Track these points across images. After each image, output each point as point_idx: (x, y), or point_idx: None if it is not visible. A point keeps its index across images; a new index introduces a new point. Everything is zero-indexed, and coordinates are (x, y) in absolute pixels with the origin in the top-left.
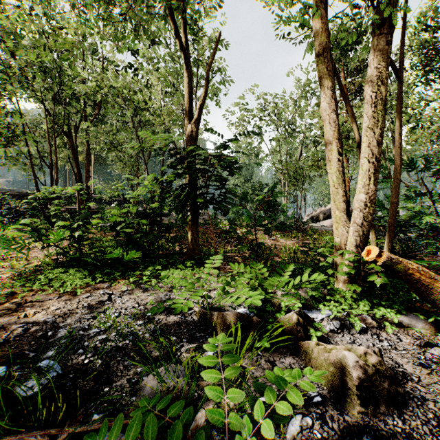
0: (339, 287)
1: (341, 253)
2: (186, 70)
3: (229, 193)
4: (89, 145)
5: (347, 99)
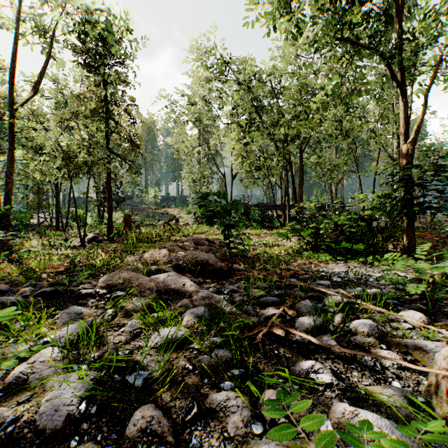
0: None
1: None
2: (401, 101)
3: (447, 200)
4: (302, 165)
5: None
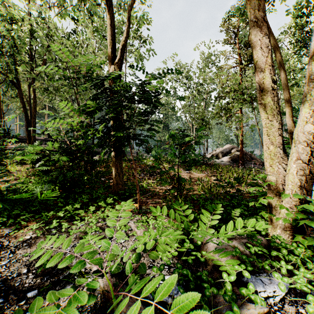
0: (277, 234)
1: (277, 194)
2: (110, 13)
3: (150, 129)
4: (35, 94)
5: (270, 33)
